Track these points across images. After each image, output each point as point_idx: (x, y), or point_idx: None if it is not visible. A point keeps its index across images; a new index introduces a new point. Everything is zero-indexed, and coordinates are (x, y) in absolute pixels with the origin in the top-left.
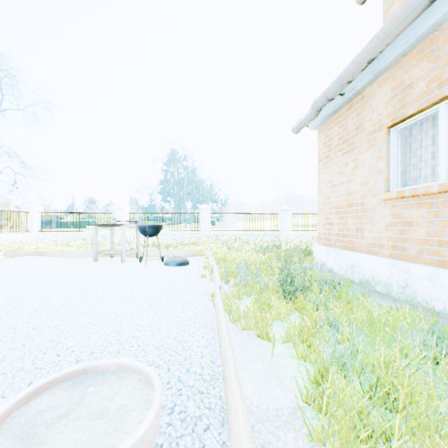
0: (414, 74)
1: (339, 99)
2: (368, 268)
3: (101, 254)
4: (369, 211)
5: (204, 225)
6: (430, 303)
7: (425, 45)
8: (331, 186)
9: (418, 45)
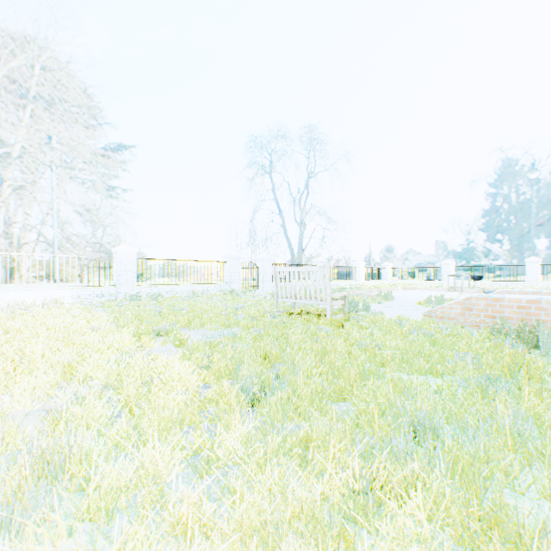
0: None
1: None
2: None
3: (446, 290)
4: None
5: (529, 276)
6: None
7: None
8: None
9: None
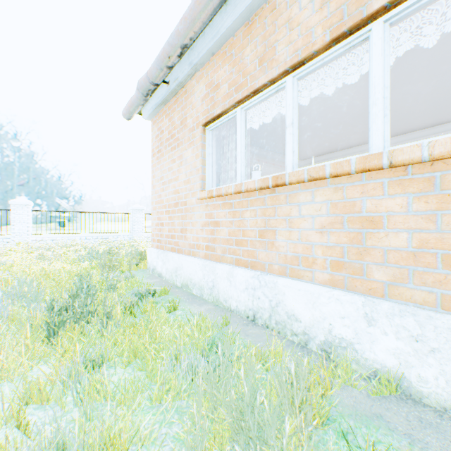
0: (220, 75)
1: (166, 87)
2: (188, 270)
3: None
4: (191, 210)
5: (18, 227)
6: (228, 302)
7: (228, 48)
8: (163, 183)
9: (223, 47)
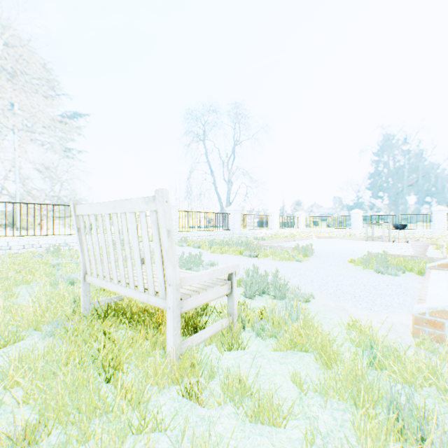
0: None
1: None
2: None
3: (362, 239)
4: None
5: (436, 225)
6: None
7: None
8: None
9: None
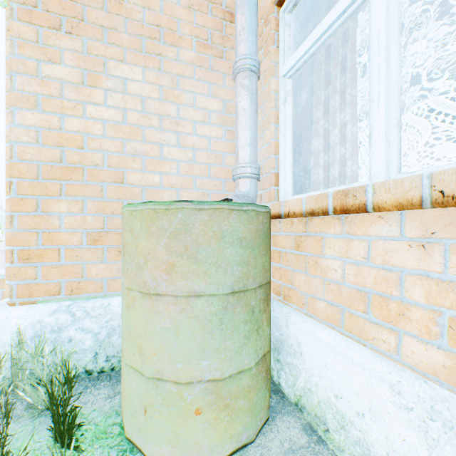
0: None
1: None
2: None
3: None
4: None
5: None
6: None
7: None
8: None
9: None
